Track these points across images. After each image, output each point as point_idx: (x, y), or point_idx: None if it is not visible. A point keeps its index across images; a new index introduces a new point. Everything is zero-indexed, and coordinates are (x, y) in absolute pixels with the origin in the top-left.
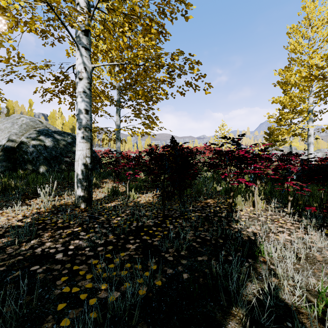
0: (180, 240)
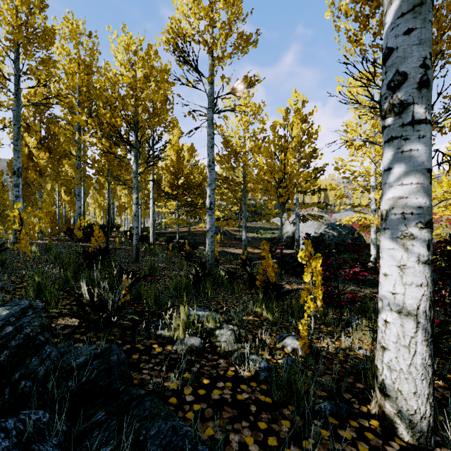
0: None
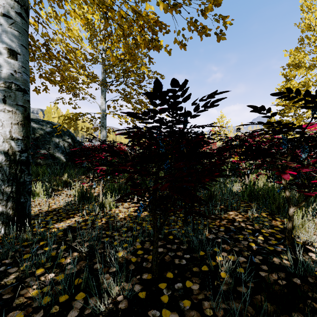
0: None
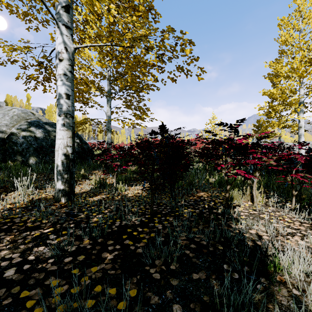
0: (170, 245)
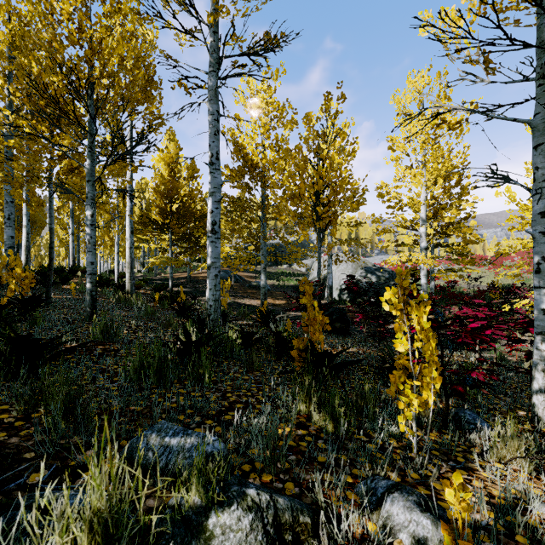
0: None
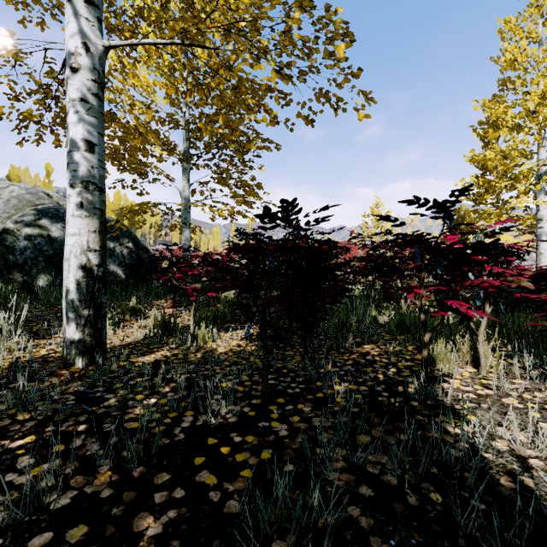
0: (309, 489)
